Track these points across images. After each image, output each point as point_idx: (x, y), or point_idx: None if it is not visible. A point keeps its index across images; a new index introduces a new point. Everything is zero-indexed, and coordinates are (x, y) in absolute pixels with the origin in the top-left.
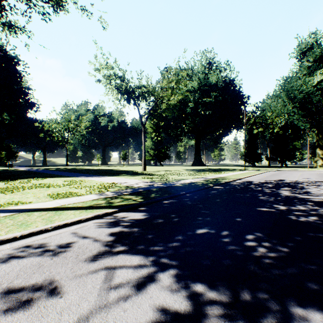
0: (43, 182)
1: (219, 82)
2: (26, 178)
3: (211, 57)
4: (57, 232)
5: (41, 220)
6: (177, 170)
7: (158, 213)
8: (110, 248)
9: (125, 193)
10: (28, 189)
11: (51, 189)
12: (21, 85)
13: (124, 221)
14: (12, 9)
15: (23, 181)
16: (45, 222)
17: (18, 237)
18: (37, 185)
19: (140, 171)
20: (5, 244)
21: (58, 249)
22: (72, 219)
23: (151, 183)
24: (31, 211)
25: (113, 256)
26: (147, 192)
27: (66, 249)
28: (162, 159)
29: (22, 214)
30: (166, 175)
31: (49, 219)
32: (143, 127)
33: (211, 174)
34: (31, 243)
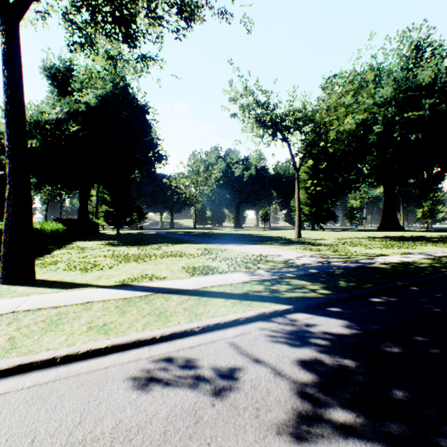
0: (173, 249)
1: (440, 77)
2: (156, 244)
3: (420, 37)
4: (208, 339)
5: (182, 310)
6: (354, 238)
7: (376, 326)
8: (318, 408)
9: (289, 275)
10: (159, 257)
11: (184, 259)
12: (150, 136)
13: (313, 334)
14: (144, 37)
15: (154, 247)
16: (188, 316)
17: (157, 338)
18: (168, 254)
19: (292, 238)
20: (142, 346)
21: (218, 381)
22: (225, 317)
23: (321, 259)
24: (167, 292)
25: (336, 437)
26: (325, 275)
27: (230, 383)
28: (324, 220)
29: (159, 297)
30: (341, 246)
31: (192, 310)
32: (296, 172)
33: (432, 248)
34: (174, 354)
